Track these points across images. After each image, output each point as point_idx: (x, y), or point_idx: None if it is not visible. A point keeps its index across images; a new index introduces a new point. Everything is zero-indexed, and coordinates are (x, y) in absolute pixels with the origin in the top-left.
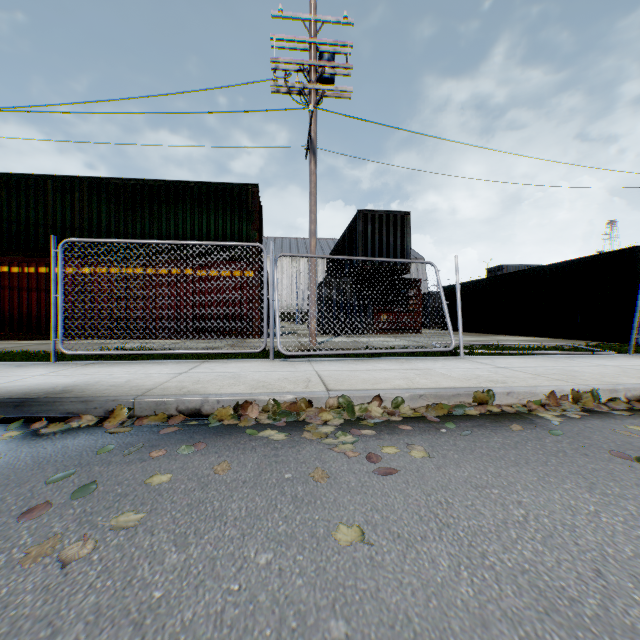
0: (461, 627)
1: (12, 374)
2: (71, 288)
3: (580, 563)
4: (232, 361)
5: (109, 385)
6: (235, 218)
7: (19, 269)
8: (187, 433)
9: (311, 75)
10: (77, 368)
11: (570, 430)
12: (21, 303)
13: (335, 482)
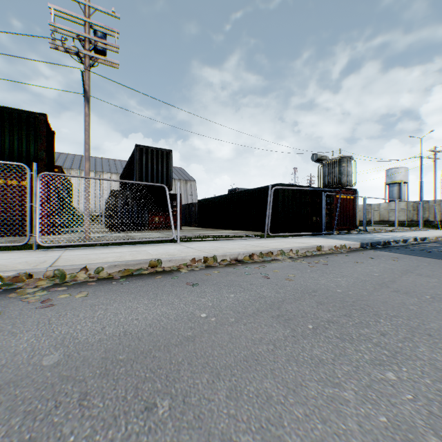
0: (1, 358)
1: None
2: None
3: (101, 326)
4: None
5: None
6: (23, 138)
7: None
8: None
9: (86, 44)
10: None
11: (184, 276)
12: None
13: (2, 316)
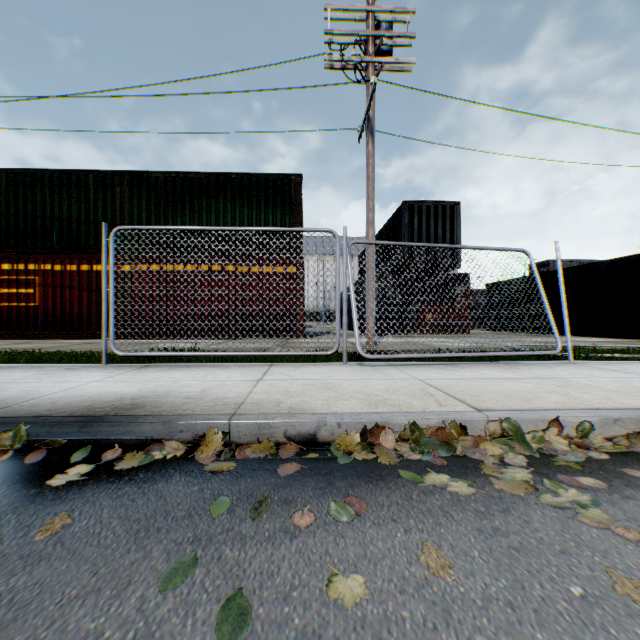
0: None
1: (64, 379)
2: (123, 281)
3: None
4: (302, 365)
5: (184, 397)
6: (277, 211)
7: (61, 267)
8: (318, 475)
9: (369, 47)
10: (133, 372)
11: None
12: (63, 301)
13: None
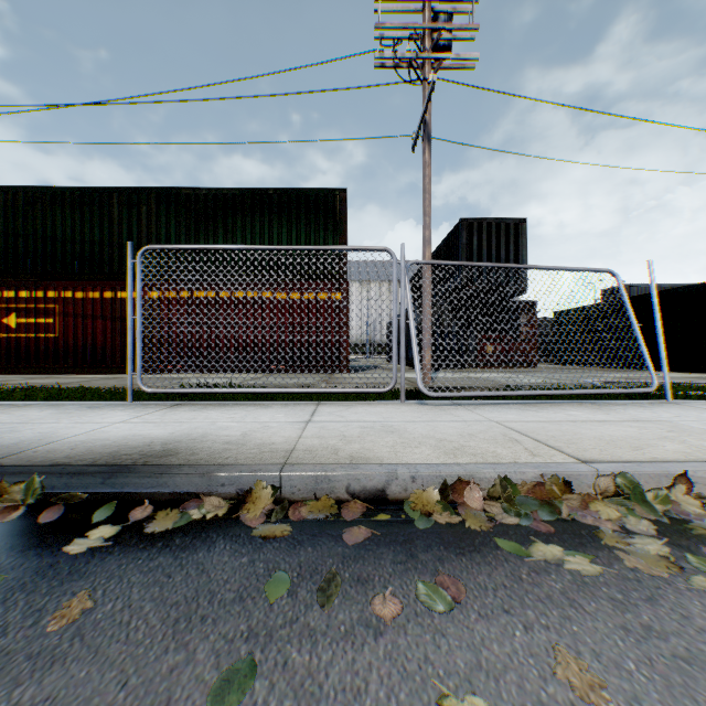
0: None
1: (86, 419)
2: (151, 308)
3: None
4: (353, 404)
5: (223, 441)
6: (320, 230)
7: (83, 294)
8: (395, 544)
9: (425, 42)
10: (163, 411)
11: None
12: (85, 332)
13: None
